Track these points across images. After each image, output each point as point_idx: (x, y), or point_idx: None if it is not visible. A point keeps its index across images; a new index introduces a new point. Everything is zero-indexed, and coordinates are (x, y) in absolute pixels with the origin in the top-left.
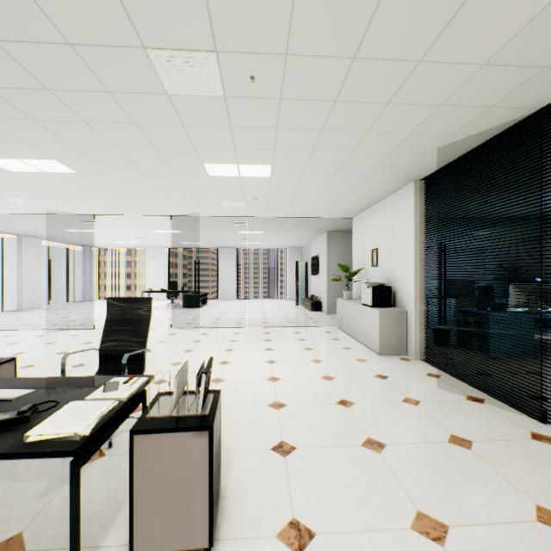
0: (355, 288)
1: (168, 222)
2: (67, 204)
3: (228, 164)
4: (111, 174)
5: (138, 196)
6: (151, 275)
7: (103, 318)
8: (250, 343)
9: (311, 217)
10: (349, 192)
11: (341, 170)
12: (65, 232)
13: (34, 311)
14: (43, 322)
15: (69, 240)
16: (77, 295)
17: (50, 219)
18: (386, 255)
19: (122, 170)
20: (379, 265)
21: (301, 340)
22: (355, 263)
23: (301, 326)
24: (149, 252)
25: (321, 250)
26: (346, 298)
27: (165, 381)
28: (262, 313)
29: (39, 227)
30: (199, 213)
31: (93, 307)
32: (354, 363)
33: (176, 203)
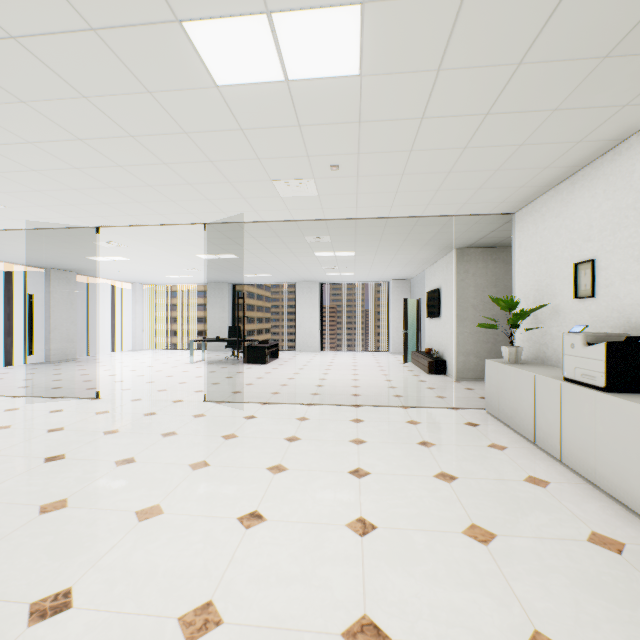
0: (521, 342)
1: (209, 238)
2: (40, 205)
3: (244, 18)
4: (23, 103)
5: (125, 177)
6: (213, 319)
7: (128, 379)
8: (323, 450)
9: (435, 215)
10: (544, 125)
11: (567, 3)
12: (92, 261)
13: (63, 364)
14: (49, 382)
15: (110, 275)
16: (126, 344)
17: (51, 238)
18: (629, 269)
19: (32, 85)
20: (598, 295)
21: (425, 445)
22: (521, 294)
23: (418, 407)
24: (210, 290)
25: (445, 280)
26: (509, 360)
27: (63, 607)
28: (352, 376)
29: (55, 255)
30: (245, 214)
31: (135, 360)
32: (594, 560)
33: (198, 192)
